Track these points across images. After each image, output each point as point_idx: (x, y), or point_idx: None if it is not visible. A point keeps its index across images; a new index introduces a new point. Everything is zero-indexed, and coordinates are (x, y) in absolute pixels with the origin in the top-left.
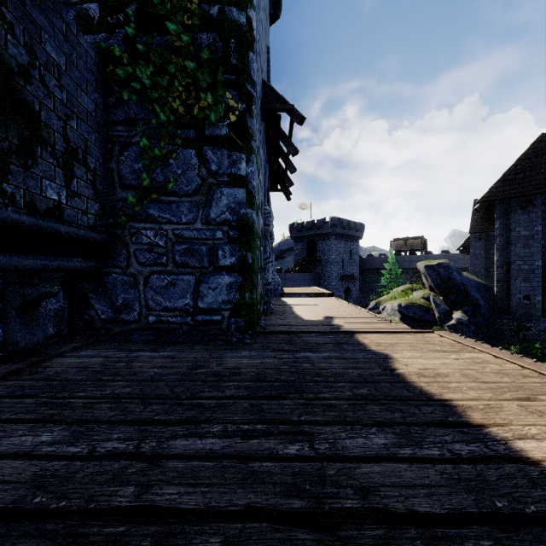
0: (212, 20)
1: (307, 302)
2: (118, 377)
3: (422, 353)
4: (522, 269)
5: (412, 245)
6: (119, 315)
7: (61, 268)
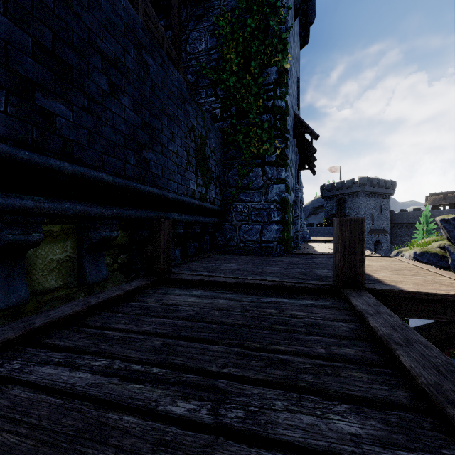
0: (268, 108)
1: (326, 245)
2: (240, 259)
3: (371, 261)
4: None
5: (452, 199)
6: (228, 242)
7: (213, 222)
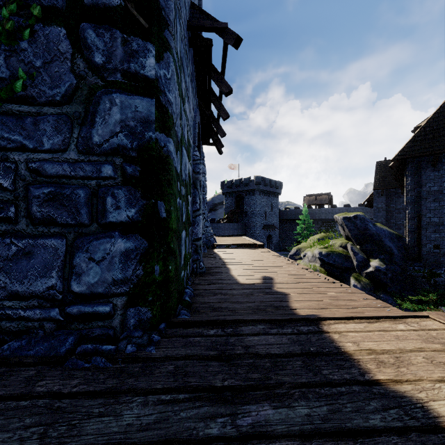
0: None
1: (239, 255)
2: None
3: None
4: (432, 221)
5: (321, 200)
6: None
7: None
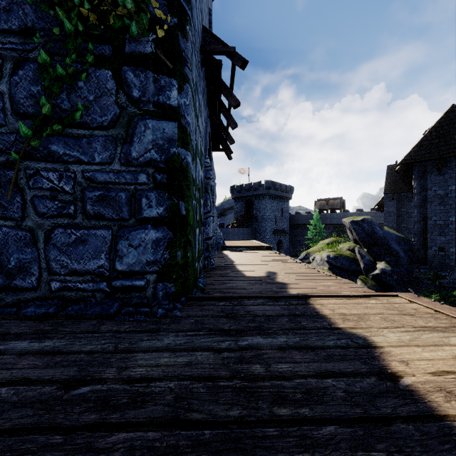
0: None
1: (247, 255)
2: None
3: (410, 334)
4: (438, 224)
5: (333, 204)
6: (12, 280)
7: None
